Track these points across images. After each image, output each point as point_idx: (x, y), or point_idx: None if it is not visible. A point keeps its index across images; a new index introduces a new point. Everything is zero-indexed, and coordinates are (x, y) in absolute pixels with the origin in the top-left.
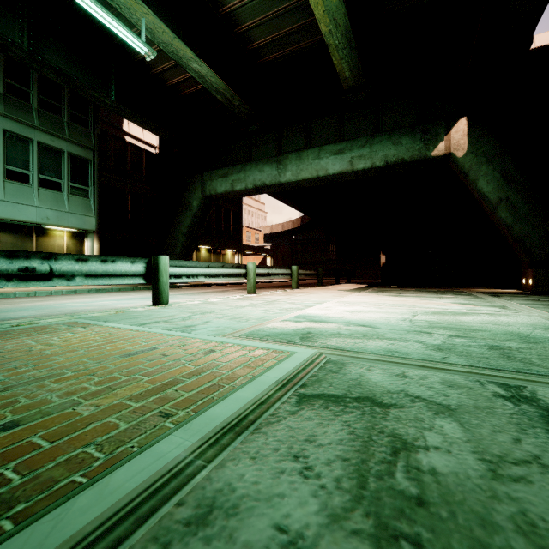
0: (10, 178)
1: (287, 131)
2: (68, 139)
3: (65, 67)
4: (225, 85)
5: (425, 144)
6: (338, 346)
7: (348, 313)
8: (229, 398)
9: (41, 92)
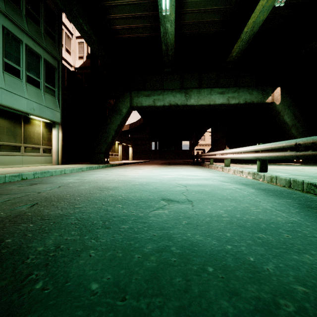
0: (7, 70)
1: (187, 76)
2: (45, 47)
3: None
4: (173, 41)
5: (263, 96)
6: None
7: None
8: None
9: (27, 2)
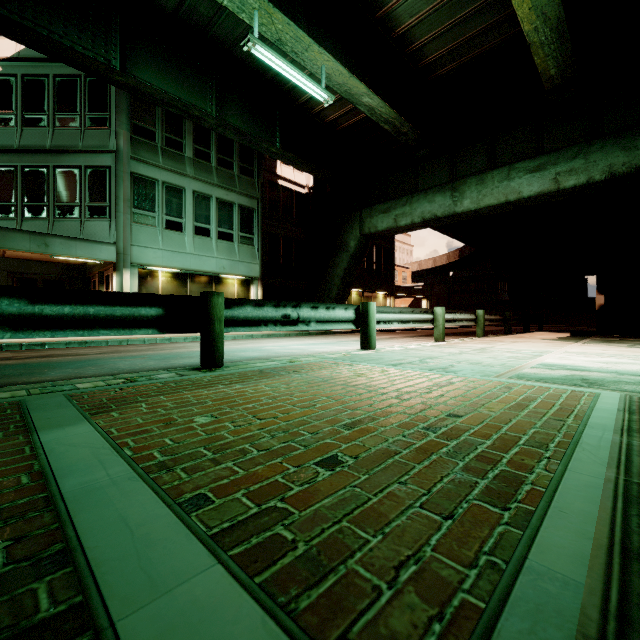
0: (197, 234)
1: (463, 151)
2: (238, 191)
3: (241, 125)
4: (395, 113)
5: None
6: (639, 391)
7: (602, 364)
8: (593, 416)
9: (218, 151)
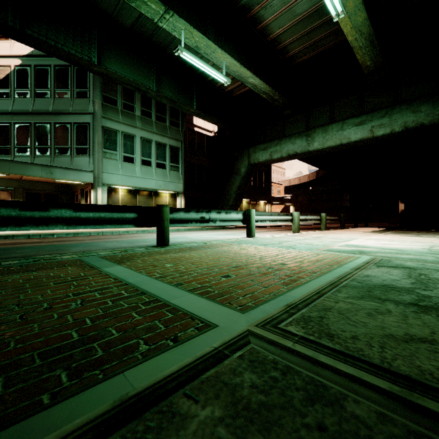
0: (143, 164)
1: (314, 111)
2: (169, 137)
3: (172, 95)
4: (269, 88)
5: None
6: (383, 256)
7: (380, 244)
8: (347, 264)
9: (156, 111)
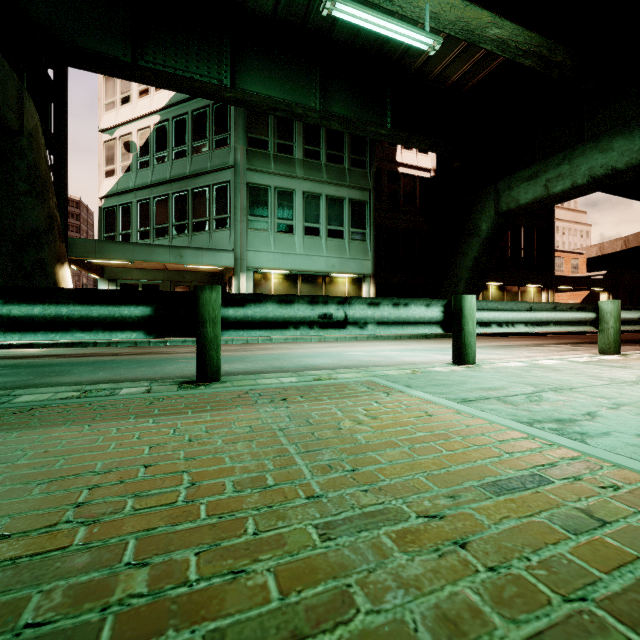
0: (307, 234)
1: None
2: (348, 185)
3: (347, 112)
4: (539, 38)
5: None
6: None
7: None
8: None
9: (328, 147)
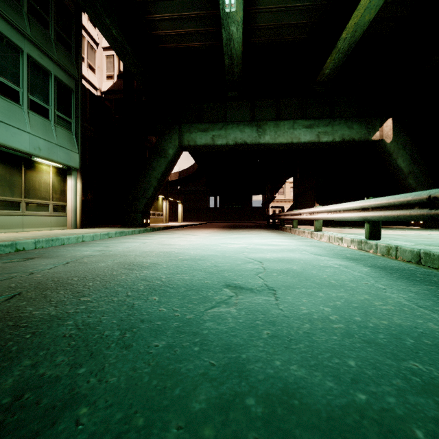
0: None
1: (260, 103)
2: (56, 60)
3: None
4: (240, 52)
5: (368, 131)
6: None
7: None
8: None
9: None
